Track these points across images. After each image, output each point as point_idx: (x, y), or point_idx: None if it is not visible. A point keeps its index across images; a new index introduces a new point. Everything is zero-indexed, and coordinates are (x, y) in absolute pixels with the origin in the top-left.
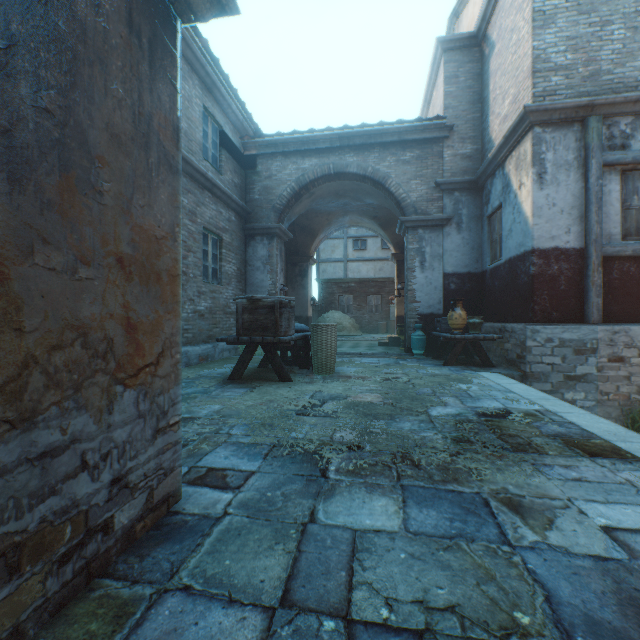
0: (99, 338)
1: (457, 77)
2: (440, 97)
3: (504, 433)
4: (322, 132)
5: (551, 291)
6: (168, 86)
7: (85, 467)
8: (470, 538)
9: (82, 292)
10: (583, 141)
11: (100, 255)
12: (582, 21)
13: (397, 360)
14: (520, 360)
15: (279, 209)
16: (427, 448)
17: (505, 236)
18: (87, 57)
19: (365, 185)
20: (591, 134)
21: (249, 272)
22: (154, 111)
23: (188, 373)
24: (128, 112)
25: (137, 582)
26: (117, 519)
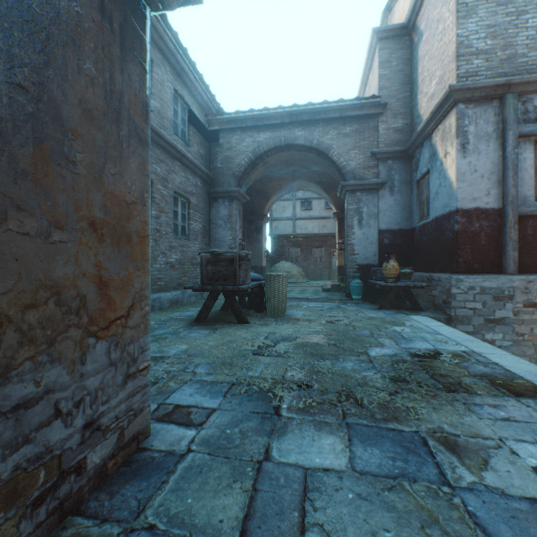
0: (72, 296)
1: (390, 62)
2: (375, 79)
3: (436, 373)
4: (274, 110)
5: (473, 245)
6: (138, 67)
7: (58, 415)
8: (412, 478)
9: (56, 254)
10: (501, 115)
11: (73, 220)
12: (500, 11)
13: (339, 304)
14: (446, 305)
15: (238, 176)
16: (368, 387)
17: (432, 198)
18: (60, 38)
19: (311, 155)
20: (508, 109)
21: (213, 229)
22: (125, 89)
23: (160, 316)
24: (100, 89)
25: (106, 520)
26: (90, 459)
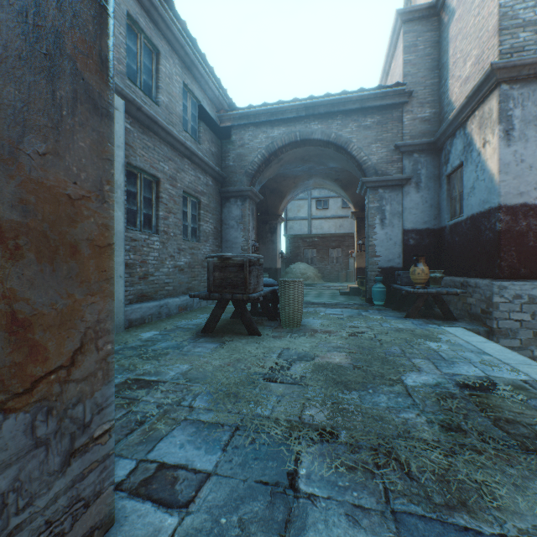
0: None
1: (416, 46)
2: (399, 66)
3: (499, 417)
4: (289, 103)
5: (519, 247)
6: (91, 2)
7: None
8: None
9: None
10: None
11: None
12: None
13: (359, 311)
14: (485, 315)
15: (251, 174)
16: (413, 440)
17: (467, 193)
18: None
19: (328, 150)
20: None
21: (224, 230)
22: (65, 28)
23: (167, 324)
24: (12, 17)
25: None
26: None
